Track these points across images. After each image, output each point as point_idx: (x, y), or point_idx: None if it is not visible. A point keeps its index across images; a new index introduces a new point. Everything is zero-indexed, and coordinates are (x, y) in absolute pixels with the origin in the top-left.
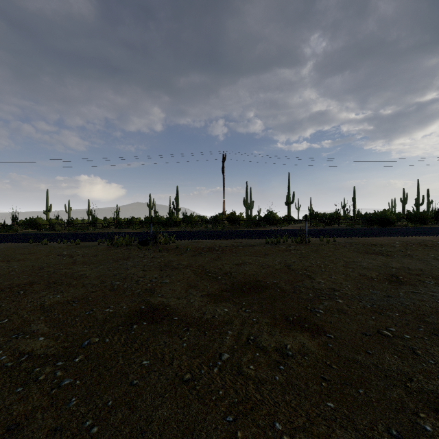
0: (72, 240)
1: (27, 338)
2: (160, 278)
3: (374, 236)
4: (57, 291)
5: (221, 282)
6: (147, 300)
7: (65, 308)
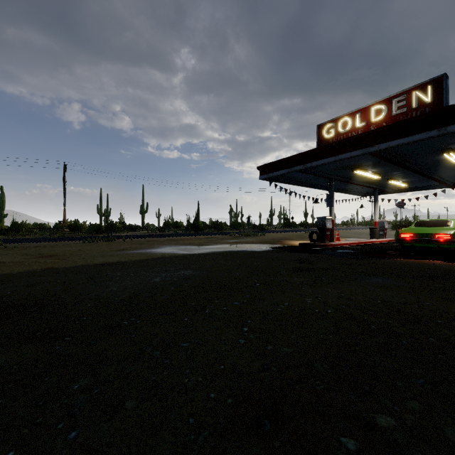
0: None
1: None
2: None
3: (163, 237)
4: None
5: (35, 256)
6: None
7: None
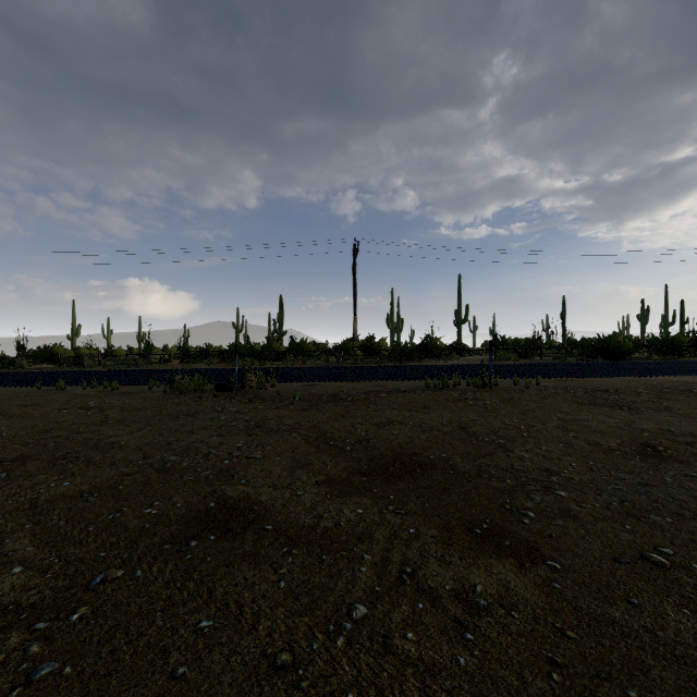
0: (106, 382)
1: None
2: (246, 450)
3: (602, 376)
4: (65, 473)
5: (352, 457)
6: (220, 492)
7: (73, 506)
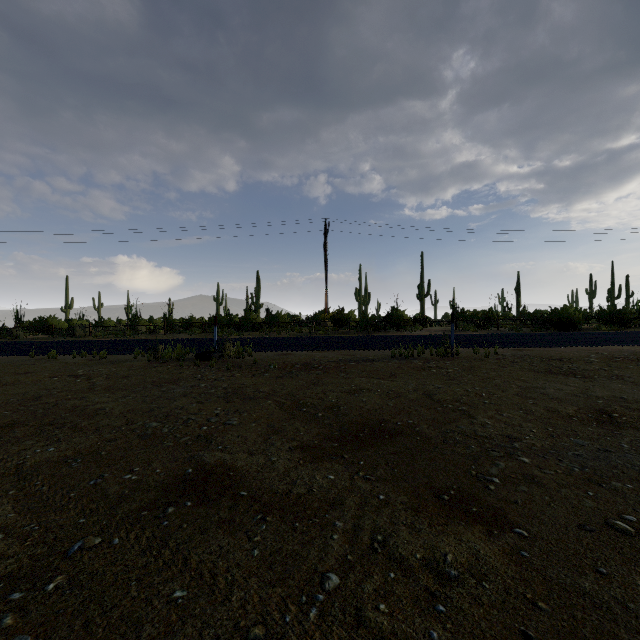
0: (95, 352)
1: None
2: (223, 416)
3: (556, 345)
4: (51, 439)
5: (323, 424)
6: (197, 457)
7: (57, 472)
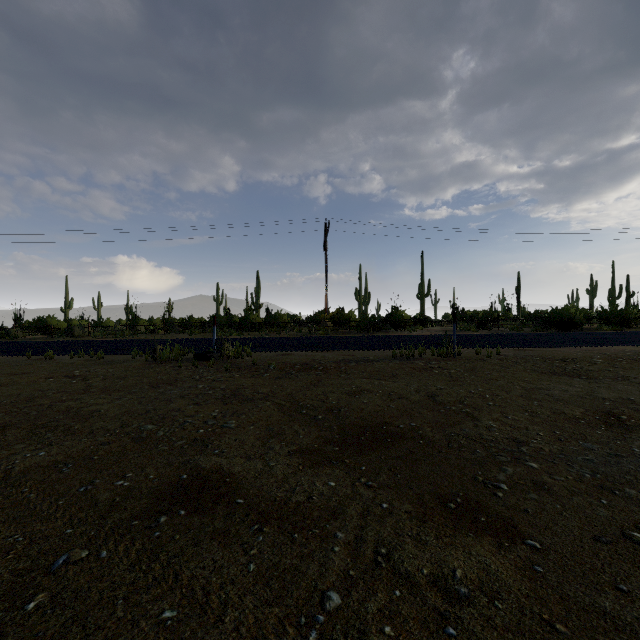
0: (92, 352)
1: None
2: (221, 419)
3: (558, 345)
4: (43, 442)
5: (324, 426)
6: (193, 462)
7: (46, 477)
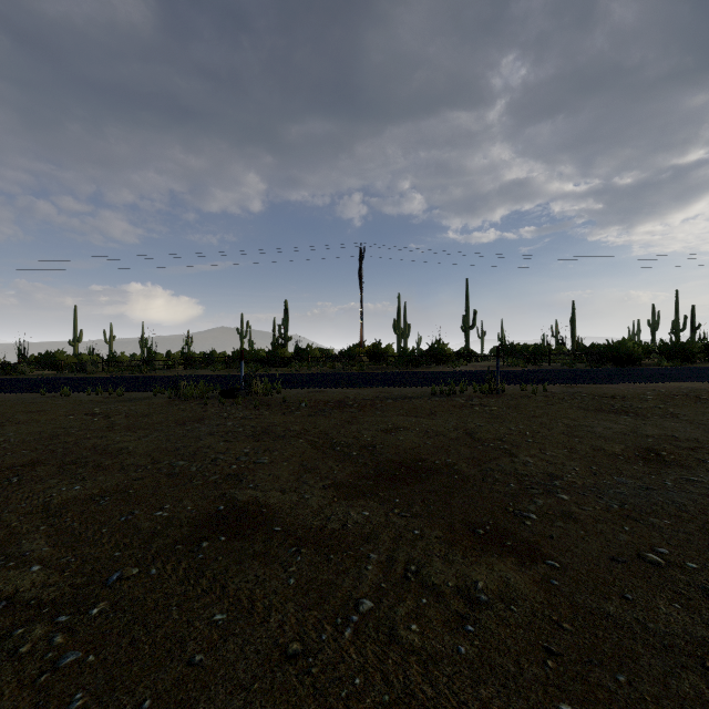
0: (111, 389)
1: (10, 567)
2: (253, 455)
3: (610, 382)
4: (75, 477)
5: (358, 463)
6: (229, 495)
7: (86, 509)
